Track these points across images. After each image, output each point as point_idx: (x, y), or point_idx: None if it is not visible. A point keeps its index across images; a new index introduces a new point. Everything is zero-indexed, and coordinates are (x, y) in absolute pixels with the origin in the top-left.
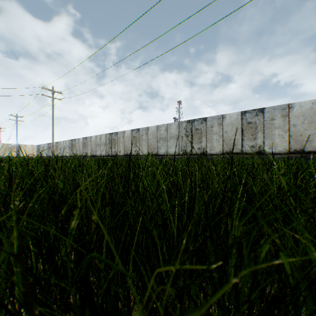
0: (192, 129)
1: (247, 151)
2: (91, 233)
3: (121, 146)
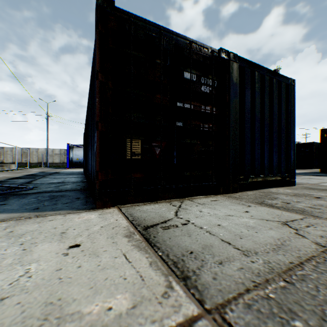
0: None
1: (24, 162)
2: None
3: None
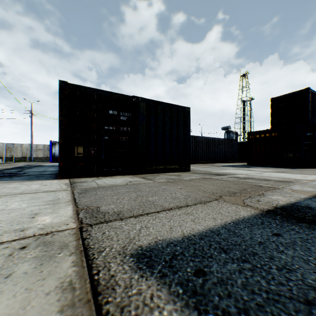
0: None
1: (9, 156)
2: None
3: None
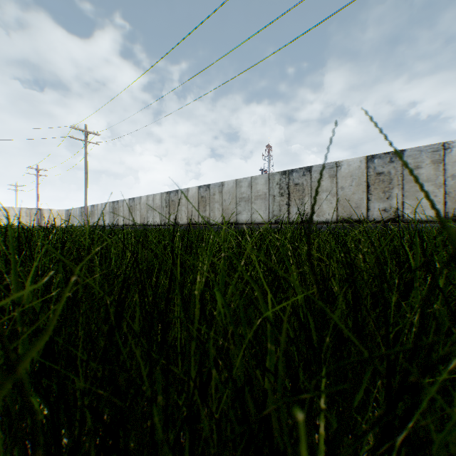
0: (289, 184)
1: (375, 217)
2: None
3: (183, 210)
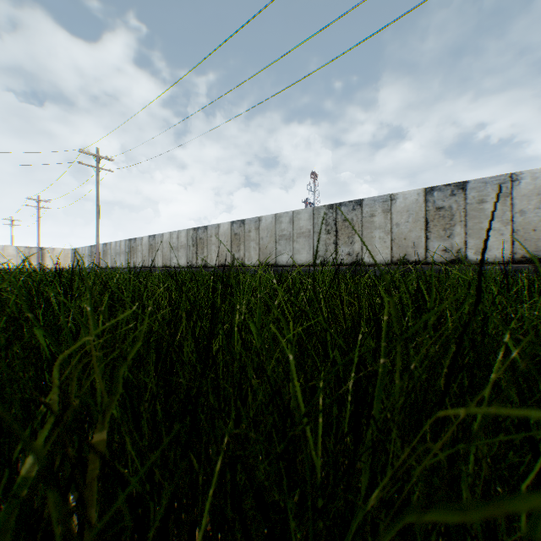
0: (337, 219)
1: (435, 258)
2: (84, 487)
3: (213, 250)
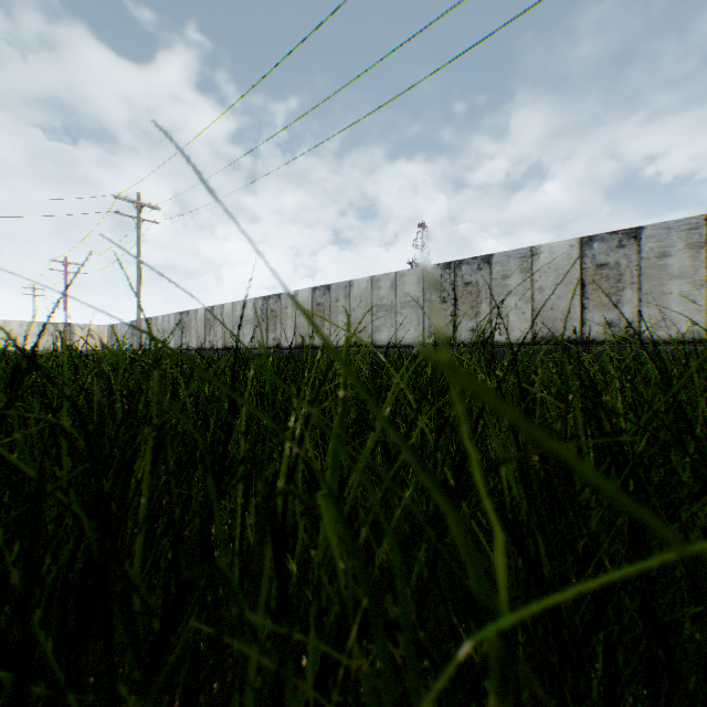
0: (455, 283)
1: (594, 335)
2: None
3: (288, 326)
